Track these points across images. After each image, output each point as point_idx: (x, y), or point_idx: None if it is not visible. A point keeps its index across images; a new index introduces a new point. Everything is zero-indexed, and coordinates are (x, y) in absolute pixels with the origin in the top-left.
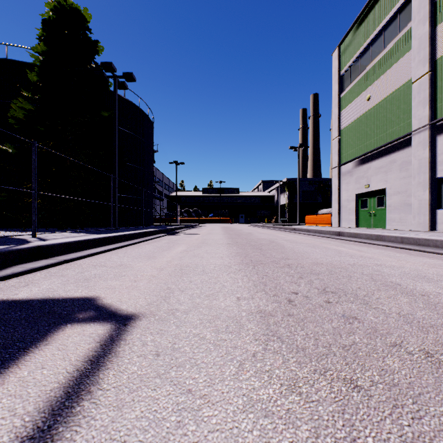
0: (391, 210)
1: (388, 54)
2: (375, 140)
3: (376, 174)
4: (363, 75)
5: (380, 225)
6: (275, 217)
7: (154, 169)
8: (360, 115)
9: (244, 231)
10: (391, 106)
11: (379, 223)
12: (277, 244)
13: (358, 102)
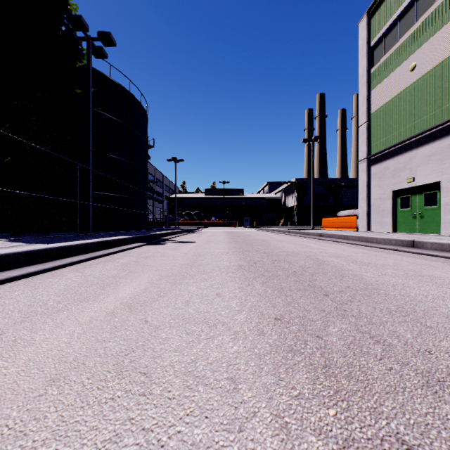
0: (449, 209)
1: (445, 4)
2: (423, 120)
3: (424, 164)
4: (404, 40)
5: (430, 229)
6: (283, 220)
7: (153, 169)
8: (399, 91)
9: (255, 237)
10: (449, 72)
11: (429, 227)
12: (338, 270)
13: (396, 75)
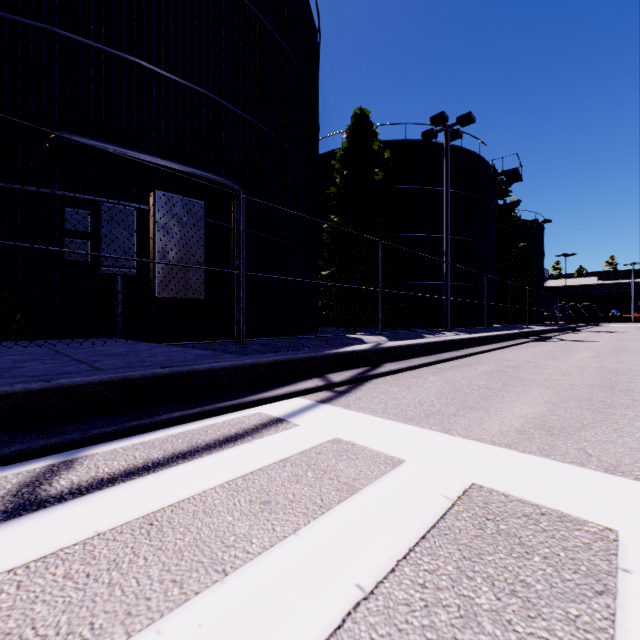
0: None
1: None
2: None
3: None
4: None
5: None
6: None
7: None
8: None
9: None
10: None
11: None
12: None
13: None
